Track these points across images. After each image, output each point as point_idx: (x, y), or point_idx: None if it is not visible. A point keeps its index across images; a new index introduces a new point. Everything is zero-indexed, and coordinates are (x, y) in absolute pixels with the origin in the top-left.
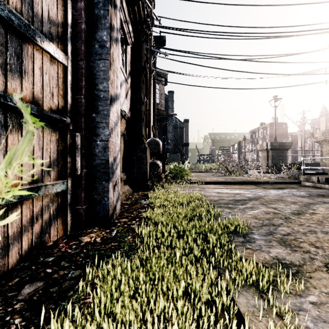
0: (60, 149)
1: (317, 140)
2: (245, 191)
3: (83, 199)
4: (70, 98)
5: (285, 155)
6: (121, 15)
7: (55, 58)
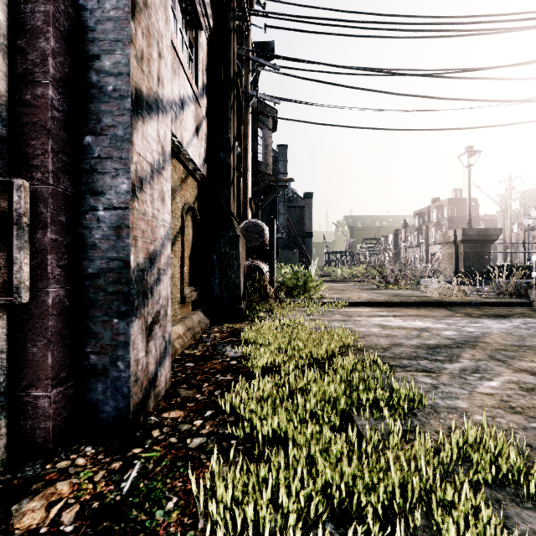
0: None
1: None
2: (436, 323)
3: (51, 371)
4: (2, 78)
5: (487, 252)
6: None
7: None
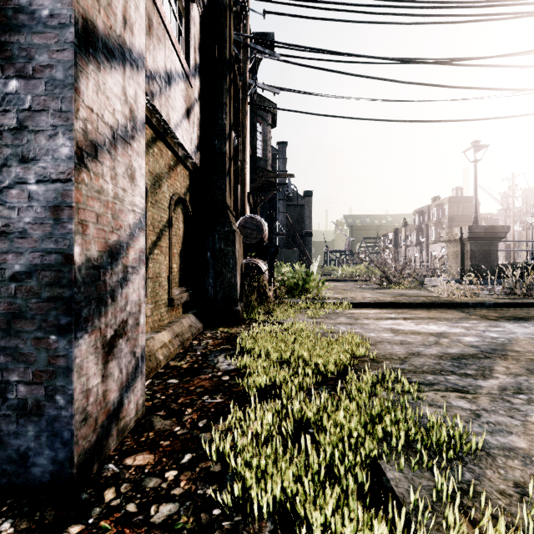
0: None
1: None
2: (452, 327)
3: None
4: None
5: (494, 250)
6: None
7: None
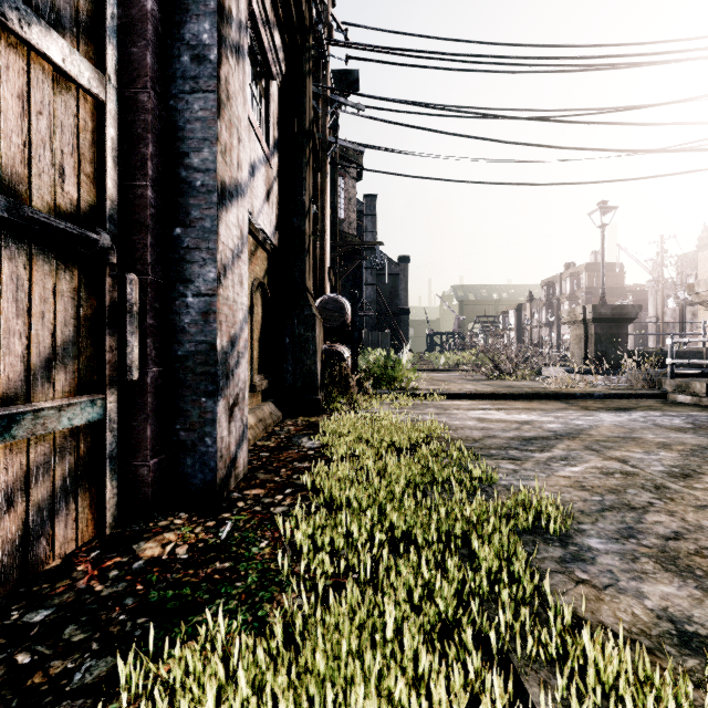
0: (86, 316)
1: (703, 299)
2: (543, 416)
3: (149, 443)
4: (114, 186)
5: (624, 333)
6: (254, 4)
7: (68, 77)
